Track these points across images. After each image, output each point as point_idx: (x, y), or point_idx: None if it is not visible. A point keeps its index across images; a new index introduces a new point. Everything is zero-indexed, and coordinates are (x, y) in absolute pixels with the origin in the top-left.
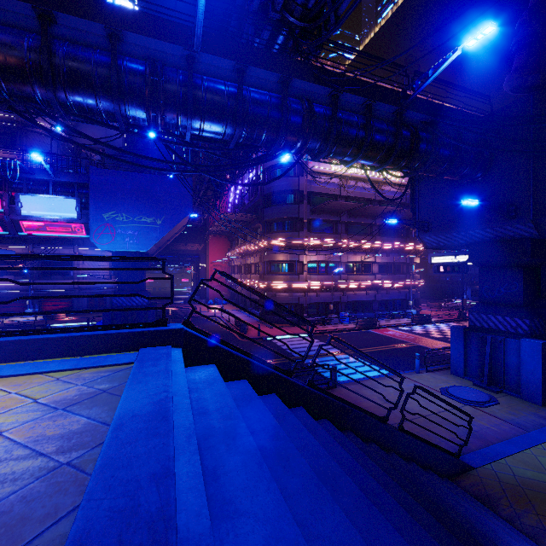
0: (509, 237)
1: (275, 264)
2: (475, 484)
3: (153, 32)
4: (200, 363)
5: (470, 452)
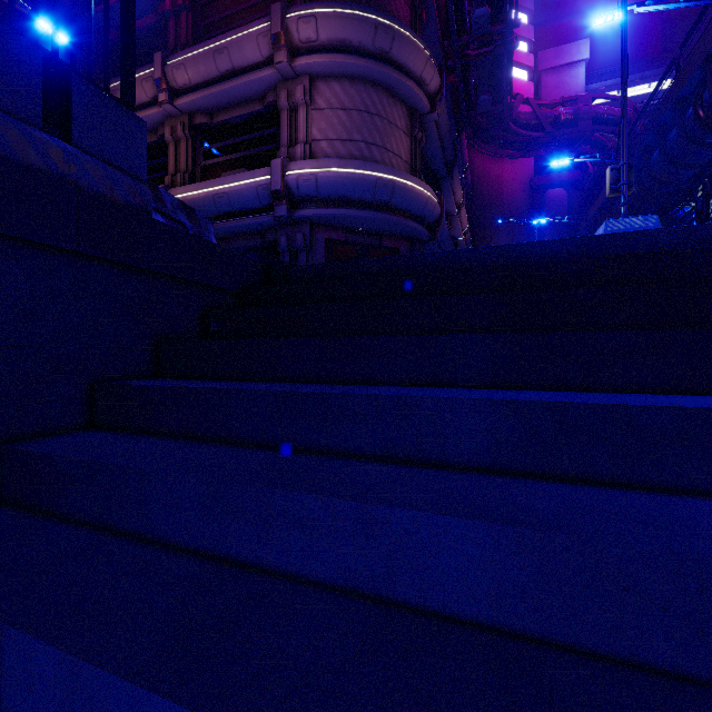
0: None
1: None
2: None
3: None
4: None
5: None
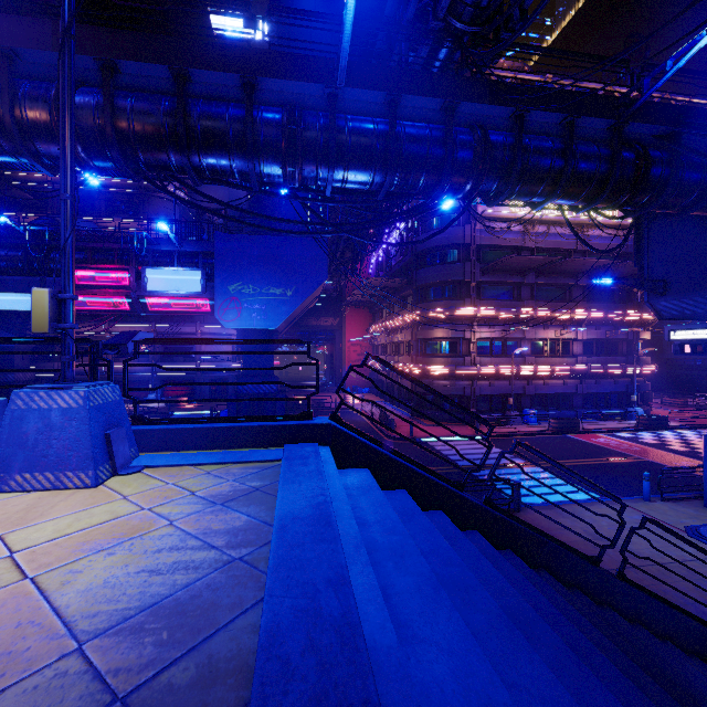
0: None
1: (432, 342)
2: None
3: (290, 73)
4: (350, 465)
5: None
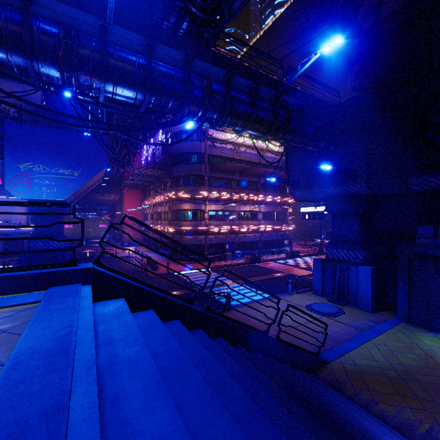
0: (351, 193)
1: (182, 212)
2: (329, 374)
3: None
4: (109, 297)
5: (326, 351)
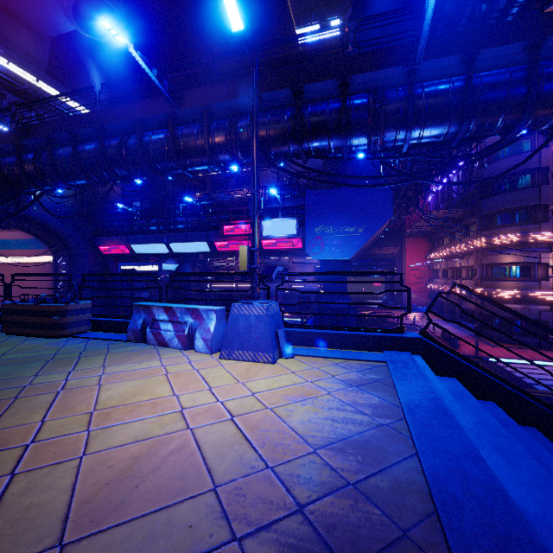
0: None
1: (499, 267)
2: None
3: (376, 65)
4: (438, 373)
5: None
